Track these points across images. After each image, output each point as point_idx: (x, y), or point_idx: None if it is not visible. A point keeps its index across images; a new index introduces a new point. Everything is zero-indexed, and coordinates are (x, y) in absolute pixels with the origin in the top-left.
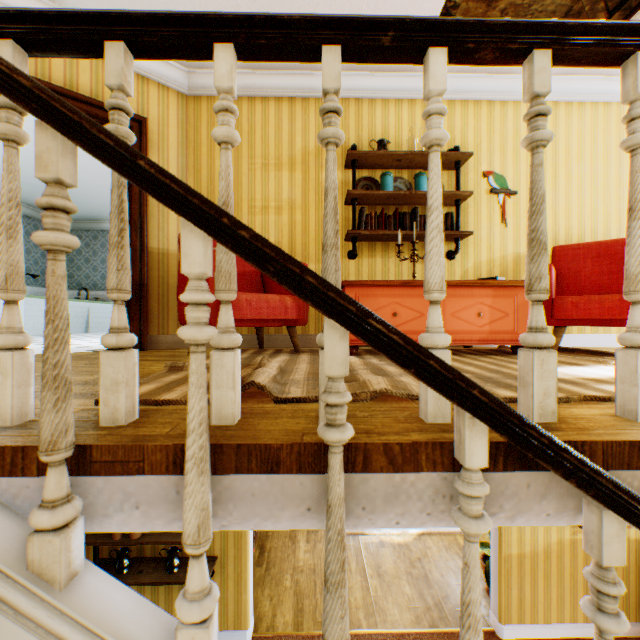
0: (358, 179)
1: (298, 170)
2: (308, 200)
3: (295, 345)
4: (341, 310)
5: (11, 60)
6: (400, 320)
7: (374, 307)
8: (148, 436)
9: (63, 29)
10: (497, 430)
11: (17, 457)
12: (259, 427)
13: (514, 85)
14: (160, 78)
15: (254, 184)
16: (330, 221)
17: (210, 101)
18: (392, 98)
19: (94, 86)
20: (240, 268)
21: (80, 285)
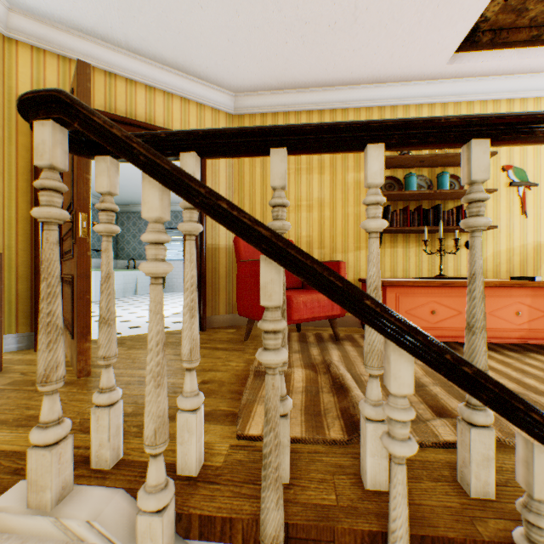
0: None
1: (326, 172)
2: (335, 198)
3: (336, 334)
4: None
5: (193, 169)
6: (438, 317)
7: (413, 305)
8: (326, 509)
9: (237, 141)
10: None
11: (225, 526)
12: (415, 499)
13: (535, 83)
14: (213, 103)
15: (288, 186)
16: (478, 304)
17: (251, 118)
18: (412, 104)
19: (166, 117)
20: None
21: (129, 256)
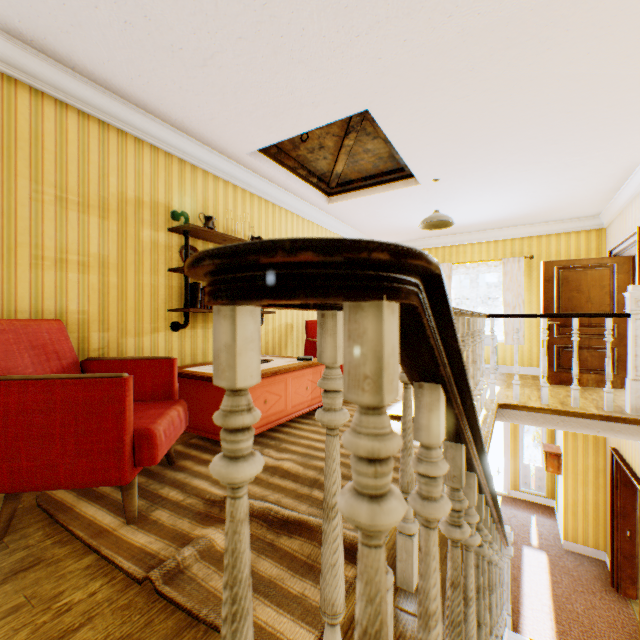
0: (183, 245)
1: (113, 219)
2: (126, 259)
3: (172, 456)
4: (486, 487)
5: None
6: (269, 405)
7: (253, 399)
8: None
9: None
10: (491, 507)
11: None
12: None
13: (288, 199)
14: None
15: (42, 223)
16: None
17: None
18: (212, 172)
19: None
20: (57, 364)
21: None
